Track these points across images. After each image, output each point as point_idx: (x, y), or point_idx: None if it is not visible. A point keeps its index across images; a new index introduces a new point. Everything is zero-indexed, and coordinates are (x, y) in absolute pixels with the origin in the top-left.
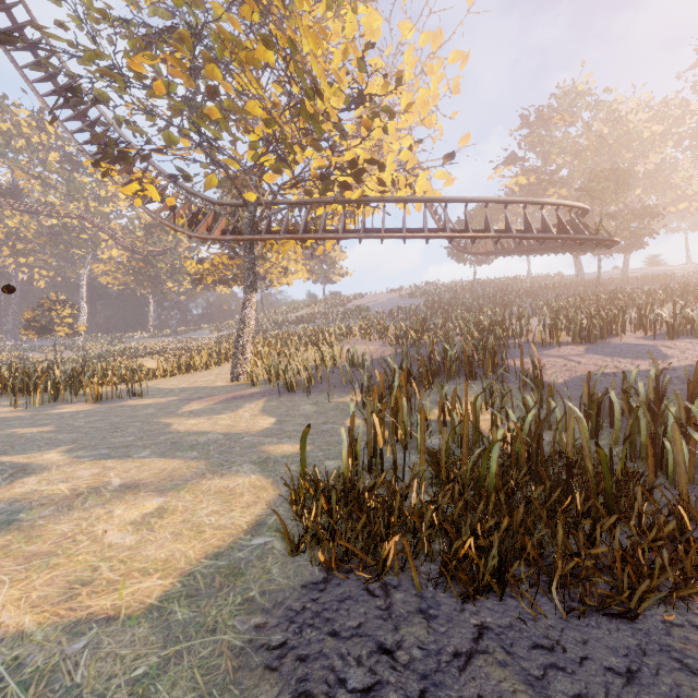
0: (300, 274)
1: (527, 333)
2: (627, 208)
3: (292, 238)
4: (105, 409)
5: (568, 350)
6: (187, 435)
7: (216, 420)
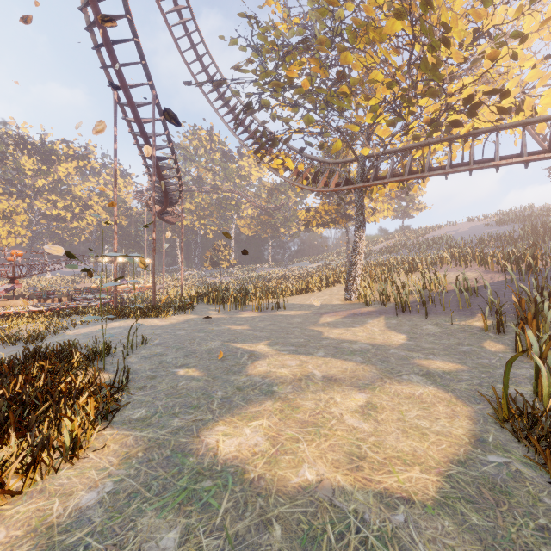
0: (385, 212)
1: None
2: None
3: (399, 180)
4: (267, 316)
5: None
6: (340, 342)
7: (353, 332)
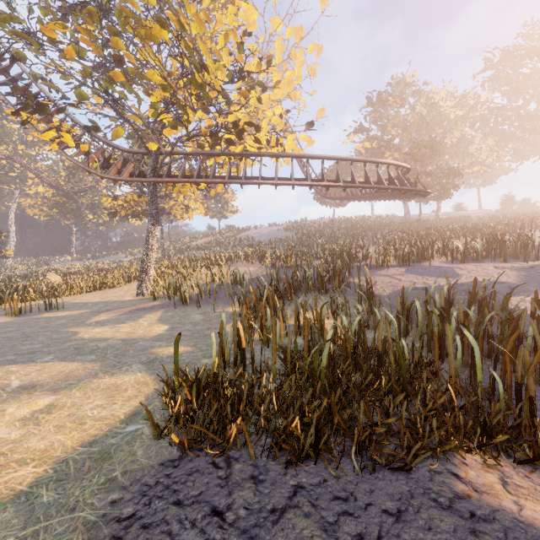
0: (199, 210)
1: (366, 258)
2: (438, 169)
3: (188, 181)
4: (22, 321)
5: (394, 271)
6: (89, 342)
7: (118, 328)
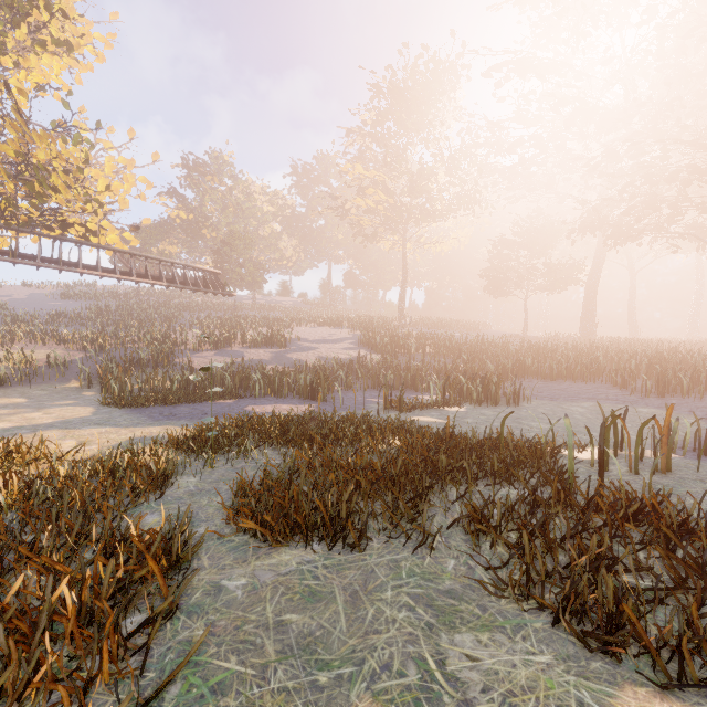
0: None
1: (186, 344)
2: (250, 263)
3: None
4: None
5: (207, 354)
6: None
7: None
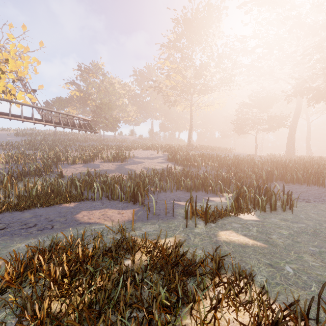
0: None
1: (67, 160)
2: (111, 117)
3: None
4: None
5: (78, 166)
6: None
7: None
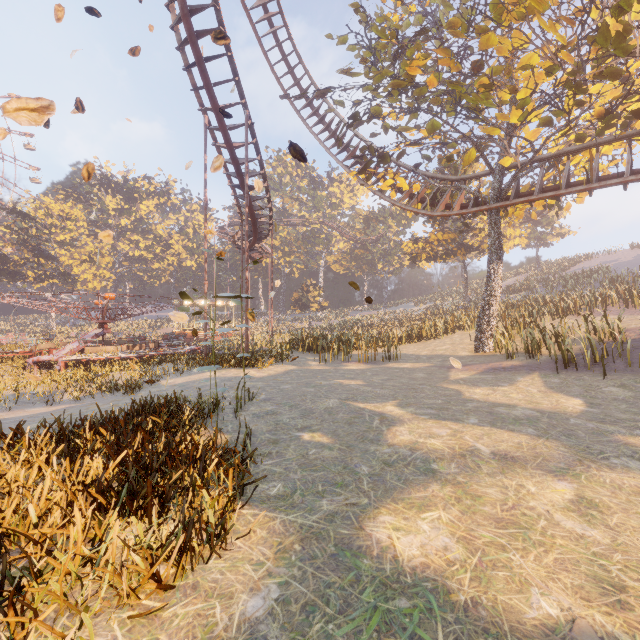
0: (516, 240)
1: None
2: None
3: (554, 195)
4: (379, 369)
5: None
6: (492, 406)
7: (503, 392)
